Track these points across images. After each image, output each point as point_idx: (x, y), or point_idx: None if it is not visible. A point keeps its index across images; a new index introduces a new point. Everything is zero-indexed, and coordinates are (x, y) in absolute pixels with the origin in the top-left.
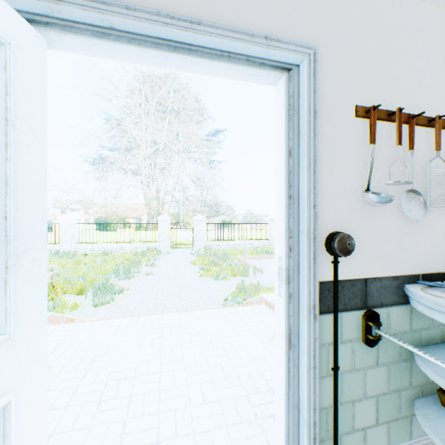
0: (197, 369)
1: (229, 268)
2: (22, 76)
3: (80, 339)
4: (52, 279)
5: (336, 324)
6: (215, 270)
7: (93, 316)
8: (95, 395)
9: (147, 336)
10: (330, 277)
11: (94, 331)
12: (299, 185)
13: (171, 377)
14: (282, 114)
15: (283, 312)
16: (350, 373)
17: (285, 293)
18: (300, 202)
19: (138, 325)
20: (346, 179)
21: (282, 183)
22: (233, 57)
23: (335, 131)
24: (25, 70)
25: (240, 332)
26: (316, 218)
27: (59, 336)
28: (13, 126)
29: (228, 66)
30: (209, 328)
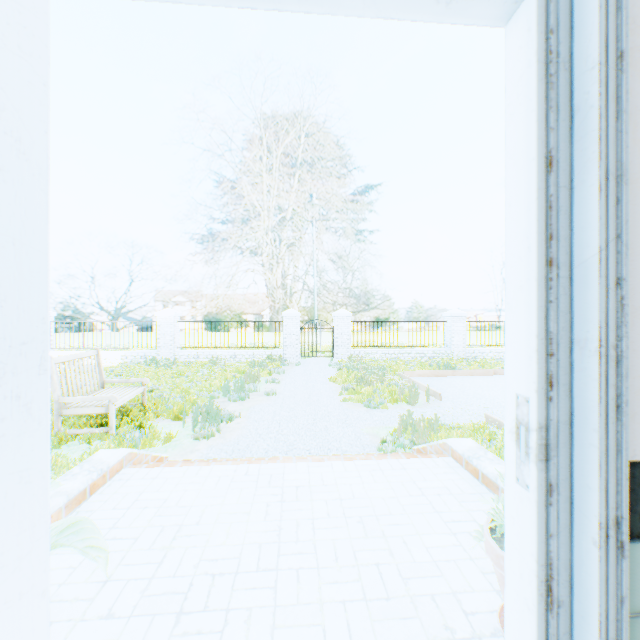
0: (339, 572)
1: (387, 390)
2: None
3: (164, 495)
4: (143, 397)
5: None
6: (365, 393)
7: (191, 453)
8: (174, 601)
9: (260, 500)
10: None
11: (185, 483)
12: (571, 236)
13: (294, 583)
14: (529, 76)
15: (531, 524)
16: None
17: (538, 483)
18: (574, 274)
19: (248, 478)
20: None
21: (529, 231)
22: None
23: None
24: None
25: (410, 505)
26: (621, 311)
27: (137, 487)
28: None
29: None
30: (358, 494)
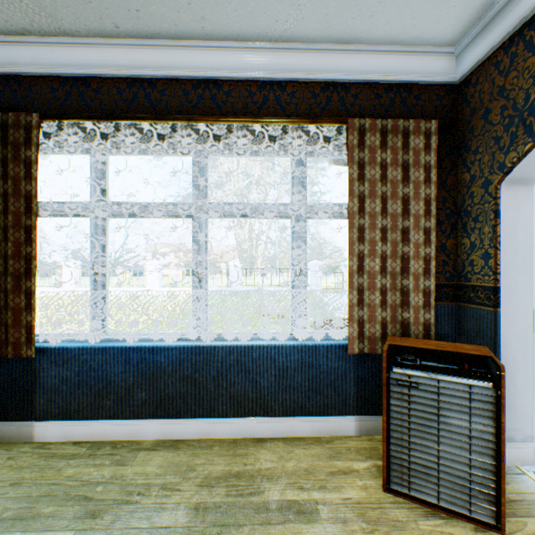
0: None
1: None
2: None
3: None
4: None
5: None
6: None
7: None
8: None
9: None
10: None
11: None
12: None
13: None
14: None
15: None
16: None
17: None
18: None
19: None
20: None
21: None
22: None
23: None
24: None
25: None
26: None
27: None
28: None
29: None
30: None
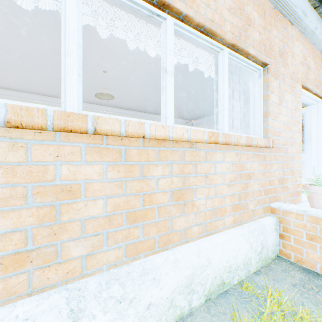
0: None
1: None
2: (307, 115)
3: None
4: None
5: None
6: None
7: None
8: None
9: None
10: None
11: None
12: None
13: None
14: None
15: None
16: None
17: None
18: None
19: None
20: None
21: None
22: None
23: None
24: (307, 114)
25: None
26: None
27: None
28: (305, 124)
29: None
30: None
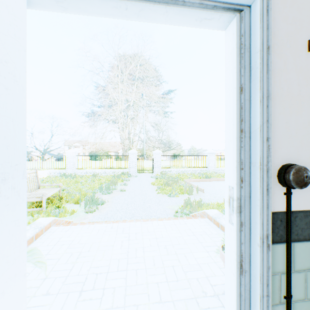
0: (155, 270)
1: (179, 188)
2: (1, 26)
3: (72, 238)
4: (59, 193)
5: (289, 254)
6: (168, 189)
7: (84, 219)
8: (78, 286)
9: (118, 239)
10: (282, 207)
11: (82, 232)
12: (250, 120)
13: (135, 275)
14: (233, 53)
15: (234, 239)
16: (303, 302)
17: (236, 222)
18: (251, 135)
19: (112, 229)
20: (299, 112)
21: (233, 118)
22: (188, 1)
23: (287, 66)
24: (4, 21)
25: (188, 240)
26: (268, 151)
27: (58, 235)
28: None
29: (182, 11)
30: (164, 235)
